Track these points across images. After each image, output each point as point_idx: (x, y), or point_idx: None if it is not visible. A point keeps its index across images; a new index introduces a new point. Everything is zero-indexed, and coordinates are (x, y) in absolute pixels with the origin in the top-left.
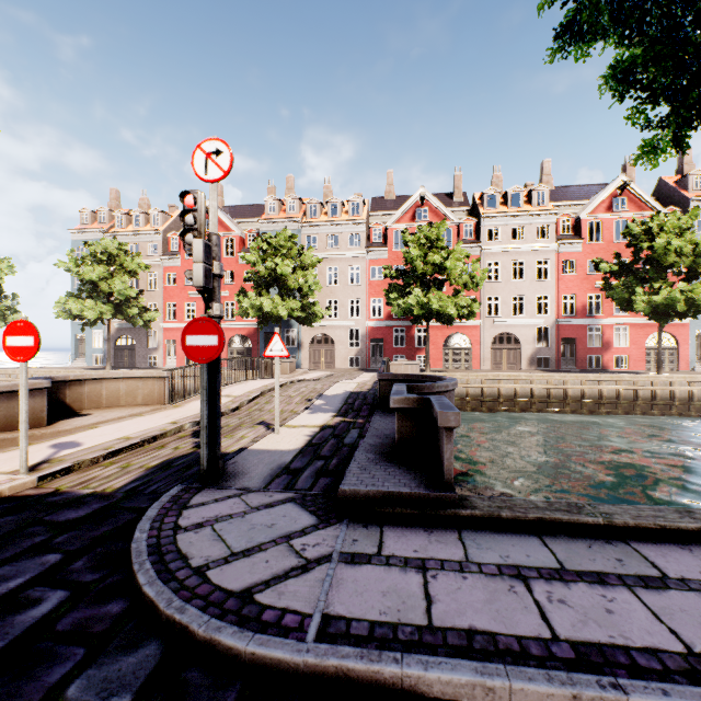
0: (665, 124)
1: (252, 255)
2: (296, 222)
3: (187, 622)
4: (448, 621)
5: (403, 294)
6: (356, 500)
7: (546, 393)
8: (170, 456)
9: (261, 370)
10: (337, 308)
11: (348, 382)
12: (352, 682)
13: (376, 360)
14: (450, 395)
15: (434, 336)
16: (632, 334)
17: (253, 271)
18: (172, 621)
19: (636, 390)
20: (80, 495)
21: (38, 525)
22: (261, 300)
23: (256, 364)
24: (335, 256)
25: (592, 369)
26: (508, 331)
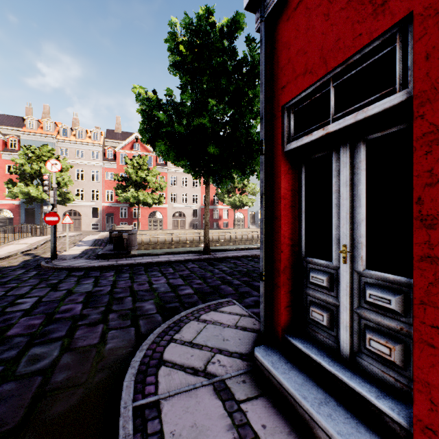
0: (184, 168)
1: (21, 159)
2: (52, 138)
3: (72, 267)
4: (119, 263)
5: (125, 190)
6: (102, 256)
7: (192, 239)
8: (25, 259)
9: (36, 231)
10: (83, 194)
11: (94, 236)
12: (103, 268)
13: (109, 226)
14: (135, 235)
15: (143, 212)
16: (229, 213)
17: (18, 167)
18: (68, 268)
19: (225, 236)
20: (6, 266)
21: (4, 269)
22: (28, 188)
23: (34, 228)
24: (82, 163)
25: (215, 228)
26: (180, 210)
